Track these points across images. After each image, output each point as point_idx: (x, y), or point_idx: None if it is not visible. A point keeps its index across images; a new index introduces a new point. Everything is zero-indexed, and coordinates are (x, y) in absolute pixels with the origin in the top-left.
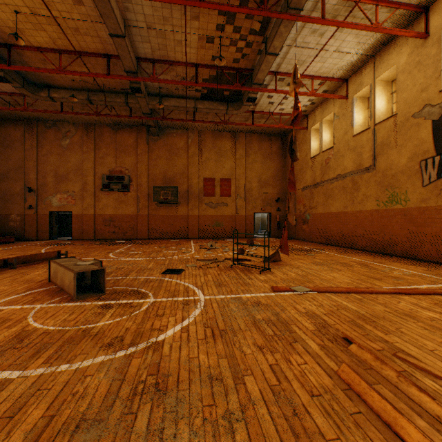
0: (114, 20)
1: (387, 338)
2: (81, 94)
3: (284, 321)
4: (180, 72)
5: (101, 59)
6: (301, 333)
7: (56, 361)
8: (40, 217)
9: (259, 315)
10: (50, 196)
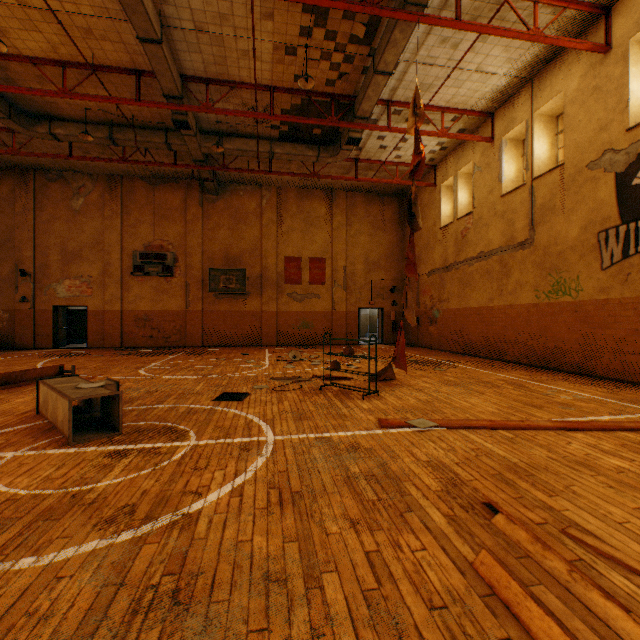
0: (145, 16)
1: (552, 503)
2: (100, 130)
3: (395, 476)
4: (248, 99)
5: (127, 76)
6: (419, 495)
7: (16, 551)
8: (39, 315)
9: (356, 467)
10: (54, 283)
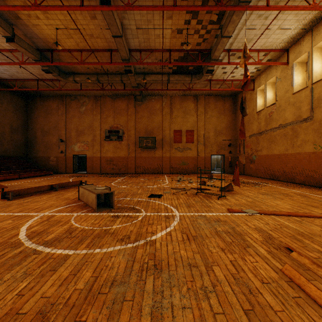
0: (116, 26)
1: None
2: (93, 77)
3: (239, 233)
4: (158, 56)
5: (106, 52)
6: (252, 241)
7: (93, 247)
8: (67, 159)
9: (219, 228)
10: (73, 145)
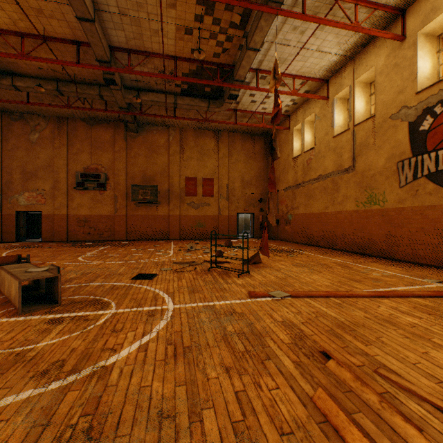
0: (81, 1)
1: (368, 350)
2: (50, 84)
3: (258, 333)
4: (158, 65)
5: (70, 45)
6: (275, 347)
7: None
8: (5, 218)
9: (231, 327)
10: (16, 194)
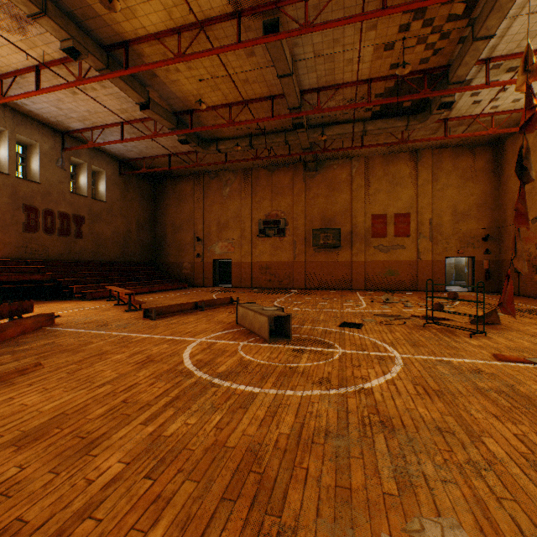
0: (284, 61)
1: None
2: (244, 141)
3: (524, 395)
4: (347, 94)
5: (264, 102)
6: None
7: (282, 387)
8: (205, 265)
9: (482, 383)
10: (213, 244)
